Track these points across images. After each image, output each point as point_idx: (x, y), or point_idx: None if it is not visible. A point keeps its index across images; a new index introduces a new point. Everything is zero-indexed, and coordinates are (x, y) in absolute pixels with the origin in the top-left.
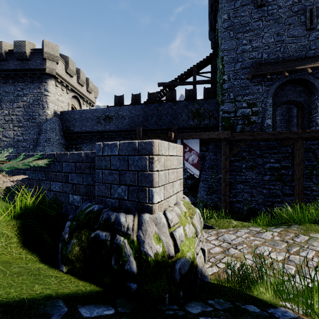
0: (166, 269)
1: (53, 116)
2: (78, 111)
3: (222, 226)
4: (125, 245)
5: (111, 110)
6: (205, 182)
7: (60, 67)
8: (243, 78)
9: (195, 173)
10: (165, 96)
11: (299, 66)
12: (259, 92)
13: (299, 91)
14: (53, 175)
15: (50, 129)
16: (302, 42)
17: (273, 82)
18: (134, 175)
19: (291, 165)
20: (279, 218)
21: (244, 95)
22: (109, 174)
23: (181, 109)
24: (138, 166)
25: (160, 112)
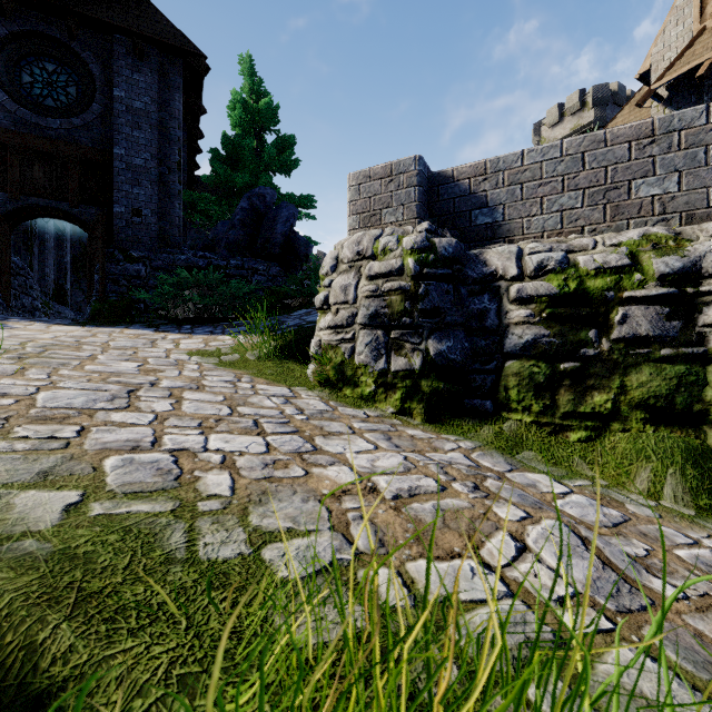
0: None
1: None
2: None
3: None
4: None
5: None
6: None
7: None
8: None
9: None
10: None
11: None
12: None
13: None
14: None
15: None
16: None
17: None
18: None
19: None
20: None
21: None
22: None
23: None
24: None
25: None
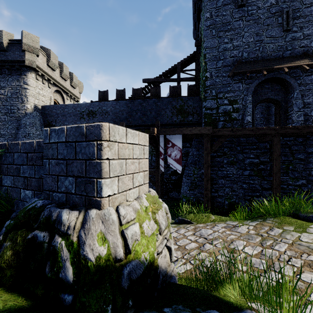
0: (110, 275)
1: (33, 111)
2: (60, 106)
3: (200, 221)
4: (62, 248)
5: (95, 106)
6: (187, 177)
7: (40, 60)
8: (225, 75)
9: (178, 168)
10: (150, 92)
11: (276, 65)
12: (240, 90)
13: (277, 90)
14: (4, 168)
15: (30, 124)
16: (279, 42)
17: (253, 81)
18: (82, 164)
19: (269, 160)
20: (256, 212)
21: (226, 92)
22: (56, 164)
23: (165, 106)
24: (86, 154)
25: (145, 108)
